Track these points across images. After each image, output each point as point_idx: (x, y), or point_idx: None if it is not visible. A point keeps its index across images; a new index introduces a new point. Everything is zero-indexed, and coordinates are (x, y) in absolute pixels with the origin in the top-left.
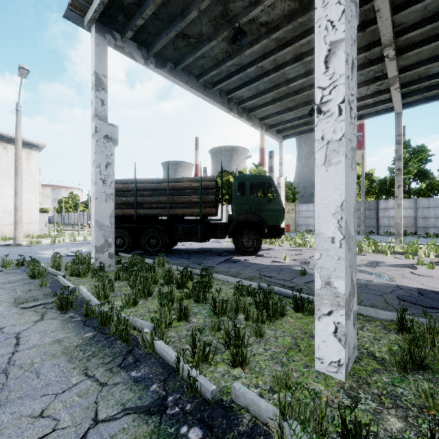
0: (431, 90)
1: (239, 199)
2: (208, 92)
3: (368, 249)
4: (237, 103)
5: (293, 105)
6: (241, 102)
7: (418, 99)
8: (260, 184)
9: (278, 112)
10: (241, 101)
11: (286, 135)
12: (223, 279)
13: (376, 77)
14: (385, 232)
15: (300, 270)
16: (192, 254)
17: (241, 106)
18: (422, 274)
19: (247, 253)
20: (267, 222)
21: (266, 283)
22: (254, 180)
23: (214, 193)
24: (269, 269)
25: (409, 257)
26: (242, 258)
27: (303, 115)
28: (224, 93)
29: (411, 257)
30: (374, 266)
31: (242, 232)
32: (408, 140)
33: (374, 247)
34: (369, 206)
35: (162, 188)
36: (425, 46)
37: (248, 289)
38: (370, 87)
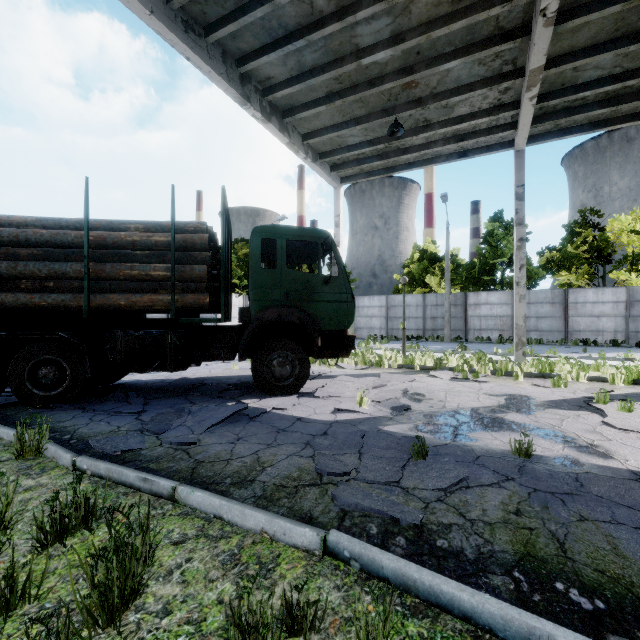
0: (572, 113)
1: (262, 276)
2: (194, 41)
3: (484, 369)
4: (261, 90)
5: (363, 113)
6: (267, 90)
7: (548, 130)
8: (304, 253)
9: (335, 124)
10: (269, 89)
11: (346, 176)
12: (208, 509)
13: (504, 73)
14: (475, 338)
15: (413, 445)
16: (155, 398)
17: (268, 99)
18: (629, 426)
19: (281, 390)
20: (322, 325)
21: (340, 509)
22: (296, 236)
23: (206, 261)
24: (336, 438)
25: (559, 384)
26: (270, 403)
27: (377, 138)
28: (233, 60)
29: (563, 384)
30: (527, 409)
31: (270, 347)
32: (501, 211)
33: (491, 365)
34: (455, 300)
35: (72, 243)
36: (595, 14)
37: (290, 607)
38: (488, 94)
